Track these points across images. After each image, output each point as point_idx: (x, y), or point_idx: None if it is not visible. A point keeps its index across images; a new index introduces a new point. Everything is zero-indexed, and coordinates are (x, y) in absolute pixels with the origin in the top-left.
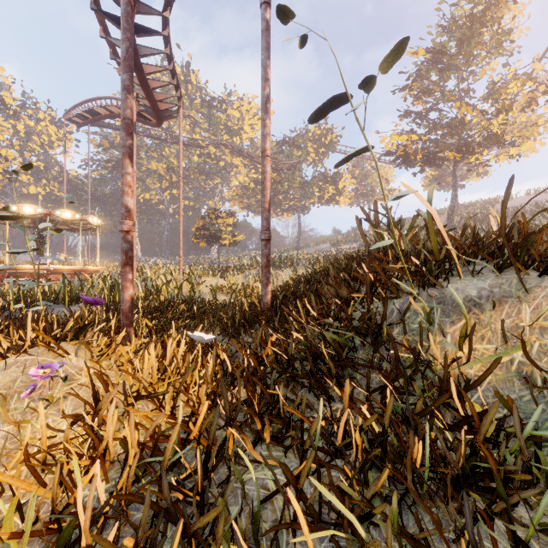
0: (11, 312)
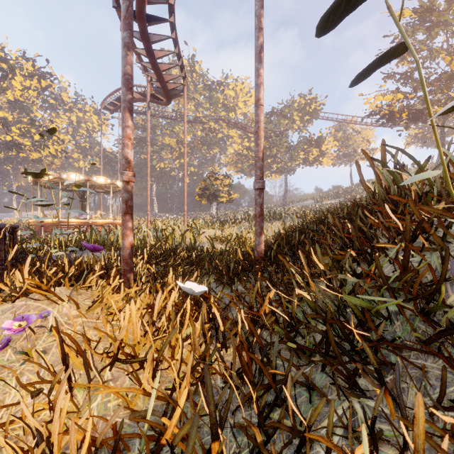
0: (50, 255)
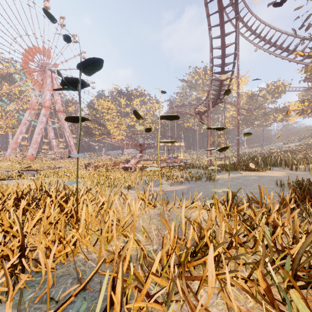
0: None
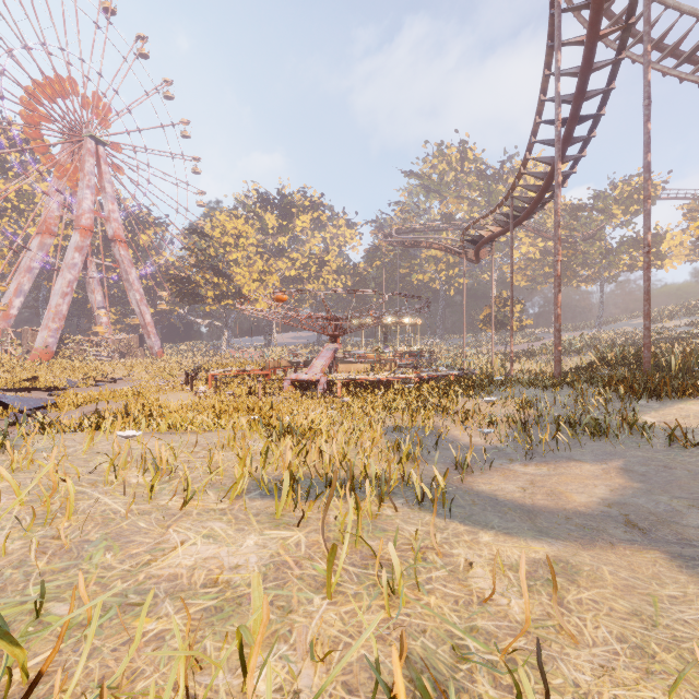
0: None
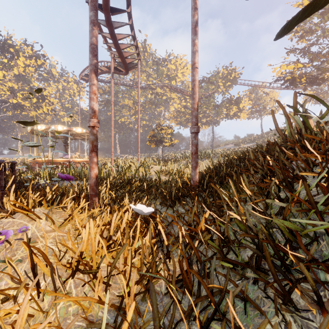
0: (40, 184)
